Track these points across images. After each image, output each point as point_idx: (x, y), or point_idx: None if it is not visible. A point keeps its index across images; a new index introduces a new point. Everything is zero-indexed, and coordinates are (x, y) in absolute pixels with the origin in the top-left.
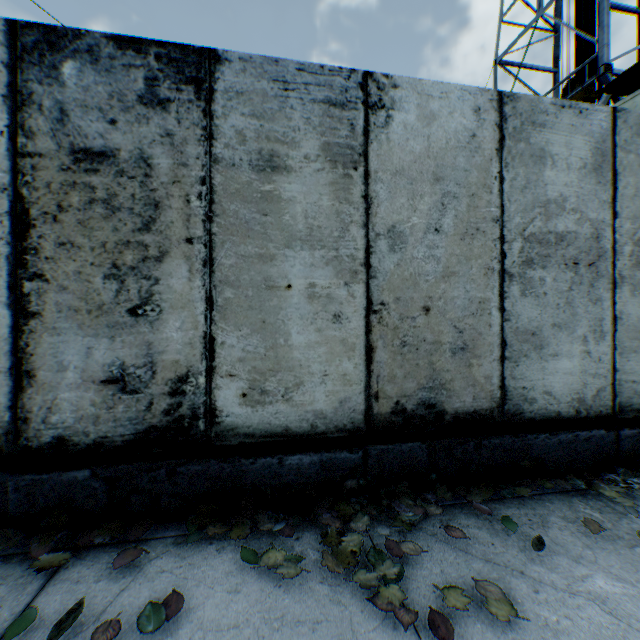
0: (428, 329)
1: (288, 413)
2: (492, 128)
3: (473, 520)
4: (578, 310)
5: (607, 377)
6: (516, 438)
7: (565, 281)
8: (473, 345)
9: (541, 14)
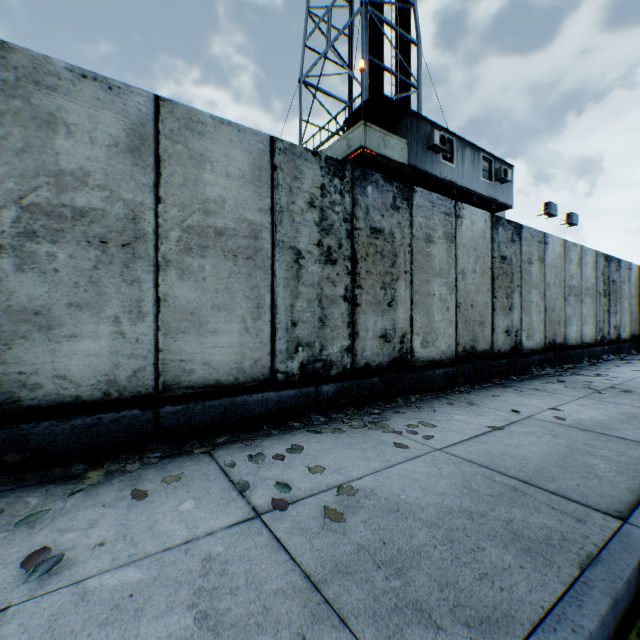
0: None
1: None
2: None
3: None
4: (109, 290)
5: (150, 357)
6: (3, 430)
7: (90, 259)
8: None
9: (329, 48)
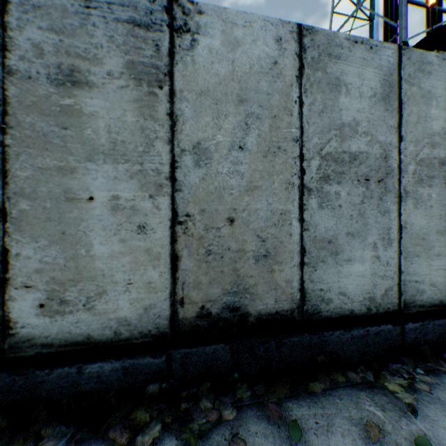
0: (232, 238)
1: (90, 321)
2: (293, 57)
3: (263, 425)
4: (369, 220)
5: (394, 278)
6: (314, 335)
7: (358, 195)
8: (275, 252)
9: (360, 6)
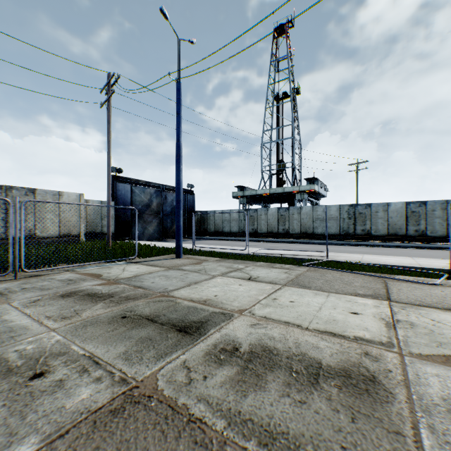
0: None
1: (435, 235)
2: None
3: None
4: None
5: None
6: None
7: None
8: None
9: None
